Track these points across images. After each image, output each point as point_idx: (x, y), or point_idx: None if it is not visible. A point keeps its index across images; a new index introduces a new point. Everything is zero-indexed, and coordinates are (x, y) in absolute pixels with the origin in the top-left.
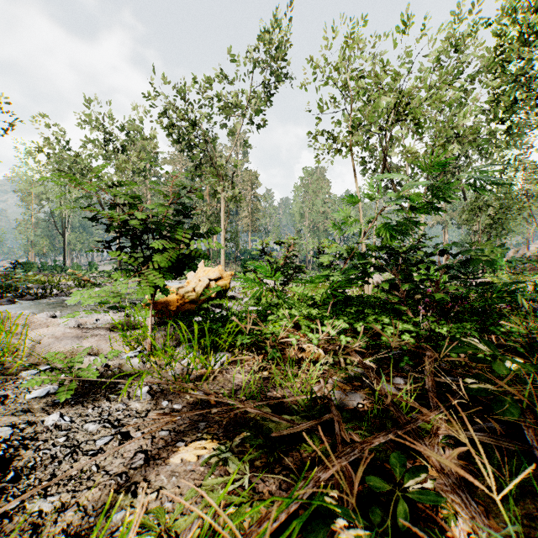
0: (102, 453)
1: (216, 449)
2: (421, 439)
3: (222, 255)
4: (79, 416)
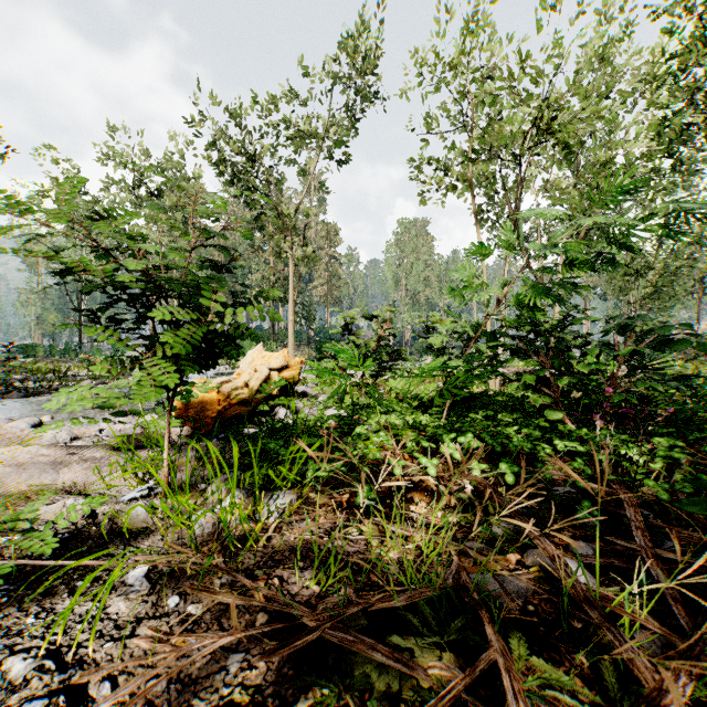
0: None
1: None
2: None
3: (290, 336)
4: (5, 636)
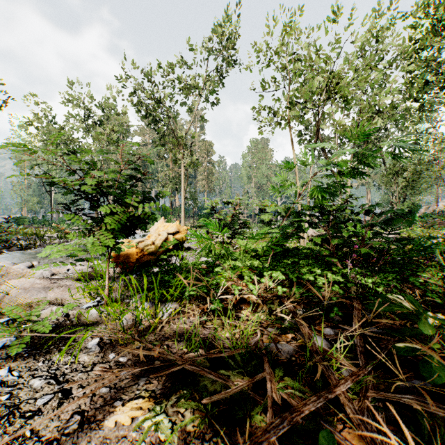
0: (39, 415)
1: (151, 410)
2: (351, 402)
3: (182, 212)
4: (28, 370)
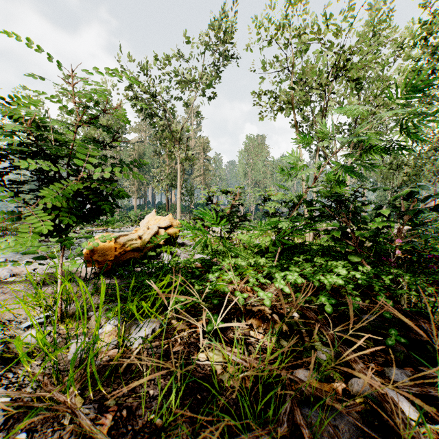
0: None
1: None
2: None
3: (178, 207)
4: None
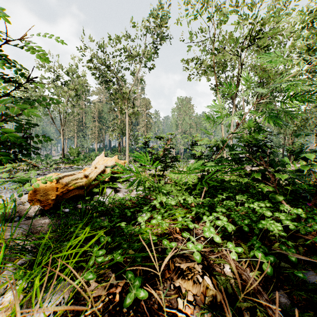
0: None
1: None
2: None
3: (127, 150)
4: None
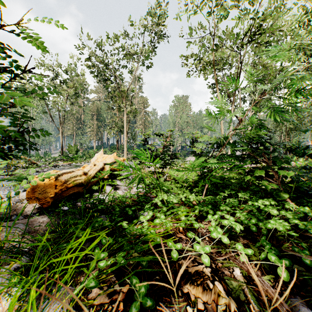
0: None
1: None
2: None
3: (125, 147)
4: None
